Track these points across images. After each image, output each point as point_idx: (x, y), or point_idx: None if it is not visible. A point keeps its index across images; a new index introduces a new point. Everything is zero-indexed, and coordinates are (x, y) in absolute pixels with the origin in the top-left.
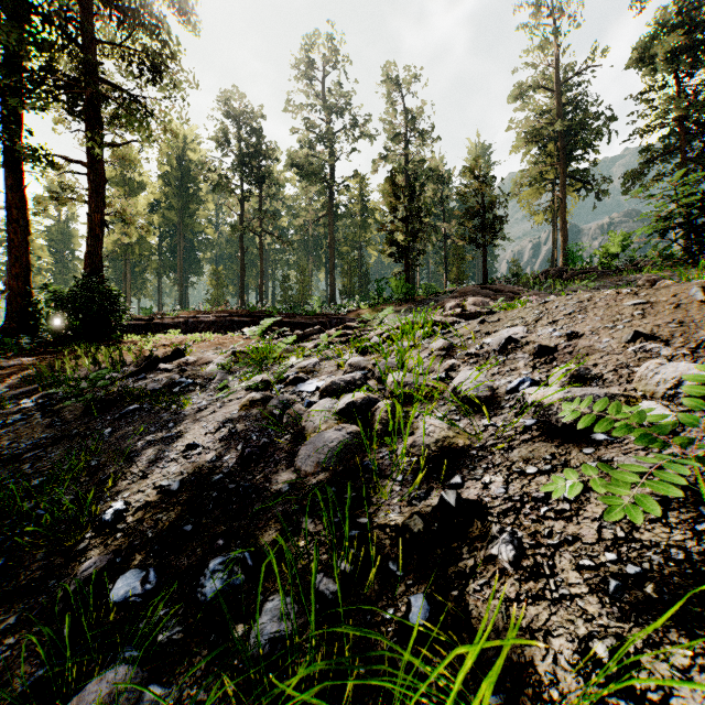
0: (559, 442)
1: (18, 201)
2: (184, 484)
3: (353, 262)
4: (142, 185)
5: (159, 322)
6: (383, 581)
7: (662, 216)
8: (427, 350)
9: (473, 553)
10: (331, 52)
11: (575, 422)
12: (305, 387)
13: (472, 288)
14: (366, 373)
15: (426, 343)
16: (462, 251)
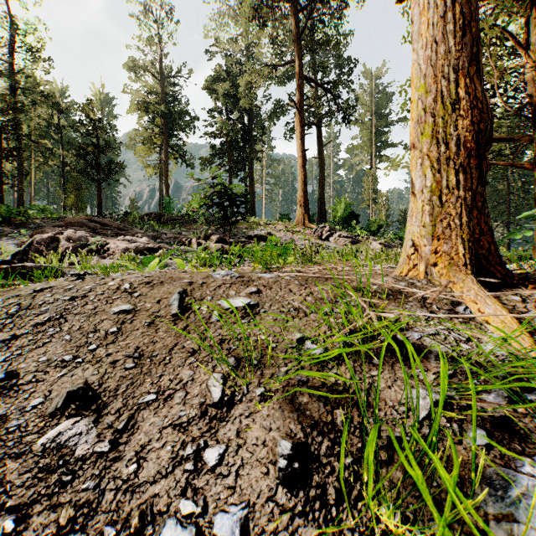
0: None
1: None
2: None
3: None
4: None
5: None
6: None
7: (207, 195)
8: None
9: None
10: None
11: None
12: None
13: (79, 219)
14: None
15: None
16: (80, 181)
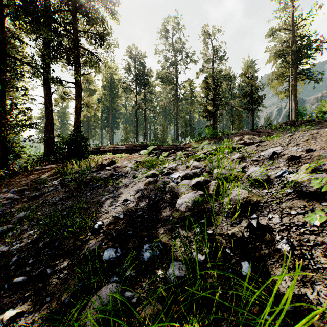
0: (307, 200)
1: (48, 100)
2: (125, 215)
3: (186, 121)
4: (95, 91)
5: (102, 149)
6: (225, 257)
7: None
8: (230, 159)
9: (267, 247)
10: (176, 24)
11: (316, 190)
12: (173, 175)
13: (246, 131)
14: (201, 170)
15: (229, 156)
16: (240, 113)
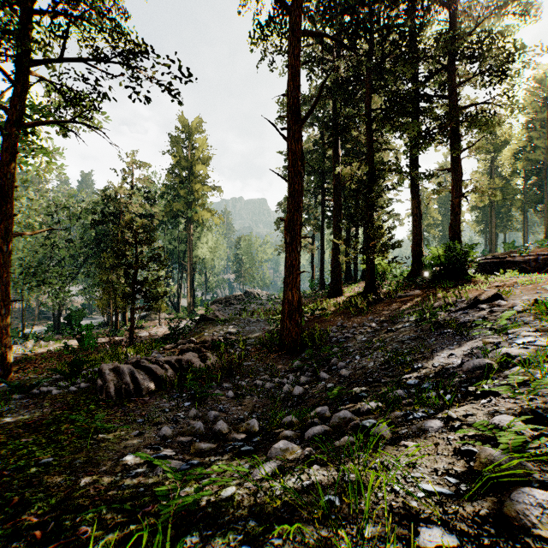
0: None
1: (415, 204)
2: (439, 365)
3: None
4: (505, 142)
5: (509, 260)
6: (454, 396)
7: None
8: None
9: (480, 401)
10: None
11: None
12: (518, 340)
13: None
14: None
15: None
16: None
